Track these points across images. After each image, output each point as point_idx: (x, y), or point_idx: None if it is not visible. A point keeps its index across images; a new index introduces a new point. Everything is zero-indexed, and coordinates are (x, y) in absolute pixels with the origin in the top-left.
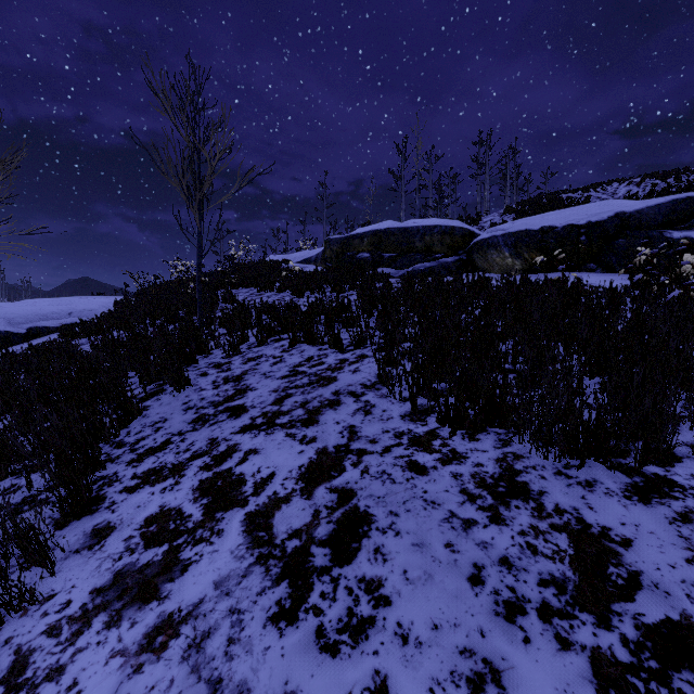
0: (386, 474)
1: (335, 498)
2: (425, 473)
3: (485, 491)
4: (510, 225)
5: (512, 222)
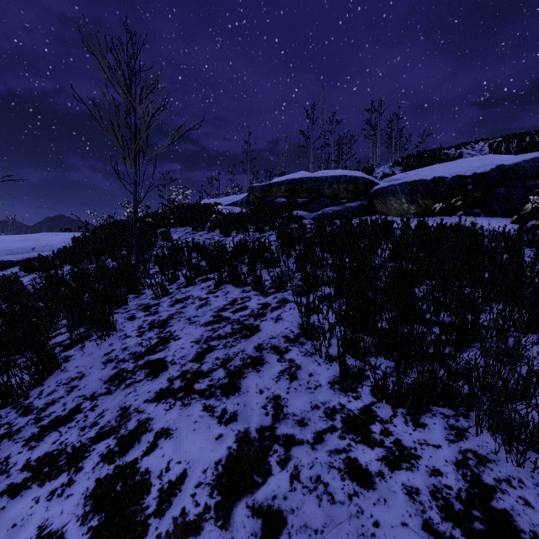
0: (321, 483)
1: (259, 528)
2: (371, 484)
3: (457, 529)
4: (403, 175)
5: (405, 173)
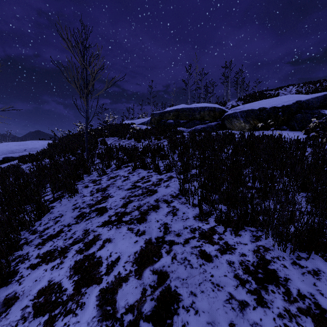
0: (187, 260)
1: (156, 278)
2: (211, 260)
3: (250, 277)
4: (242, 106)
5: (243, 105)
